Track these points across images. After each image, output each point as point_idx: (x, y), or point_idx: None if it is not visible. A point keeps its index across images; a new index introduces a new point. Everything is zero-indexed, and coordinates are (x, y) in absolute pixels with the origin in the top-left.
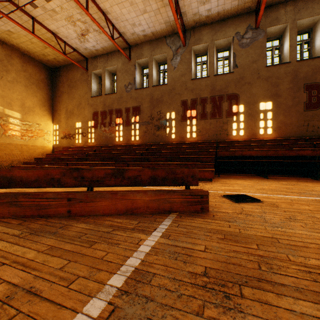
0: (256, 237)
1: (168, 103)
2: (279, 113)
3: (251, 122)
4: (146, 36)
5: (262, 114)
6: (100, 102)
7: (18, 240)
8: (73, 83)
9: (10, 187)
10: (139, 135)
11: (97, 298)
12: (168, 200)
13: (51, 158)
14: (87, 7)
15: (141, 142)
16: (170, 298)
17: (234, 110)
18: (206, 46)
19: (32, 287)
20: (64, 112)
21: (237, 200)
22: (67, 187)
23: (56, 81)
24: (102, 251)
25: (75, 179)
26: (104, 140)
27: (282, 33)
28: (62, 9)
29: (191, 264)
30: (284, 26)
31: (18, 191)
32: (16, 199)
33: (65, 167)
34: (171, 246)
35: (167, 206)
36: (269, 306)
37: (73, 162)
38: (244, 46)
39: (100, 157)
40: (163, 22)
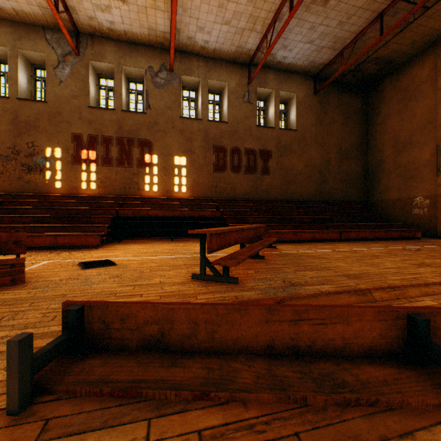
0: (46, 297)
1: (50, 132)
2: (193, 171)
3: (166, 177)
4: (2, 10)
5: (177, 169)
6: None
7: None
8: None
9: None
10: None
11: None
12: None
13: None
14: None
15: None
16: None
17: (147, 160)
18: (112, 68)
19: None
20: None
21: (86, 266)
22: None
23: None
24: None
25: None
26: None
27: (198, 87)
28: None
29: None
30: (198, 80)
31: None
32: None
33: None
34: None
35: None
36: None
37: None
38: (159, 87)
39: None
40: (35, 3)
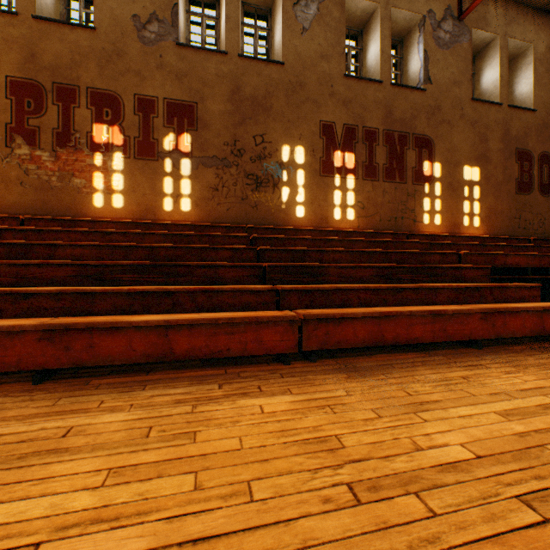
0: None
1: (287, 118)
2: (489, 191)
3: (452, 200)
4: None
5: (467, 188)
6: (5, 40)
7: None
8: None
9: None
10: (192, 197)
11: None
12: None
13: None
14: None
15: (199, 218)
16: None
17: (426, 170)
18: (369, 12)
19: None
20: None
21: None
22: None
23: None
24: None
25: None
26: (31, 196)
27: (477, 53)
28: None
29: None
30: (490, 38)
31: None
32: None
33: None
34: None
35: None
36: None
37: None
38: (442, 46)
39: (80, 261)
40: None
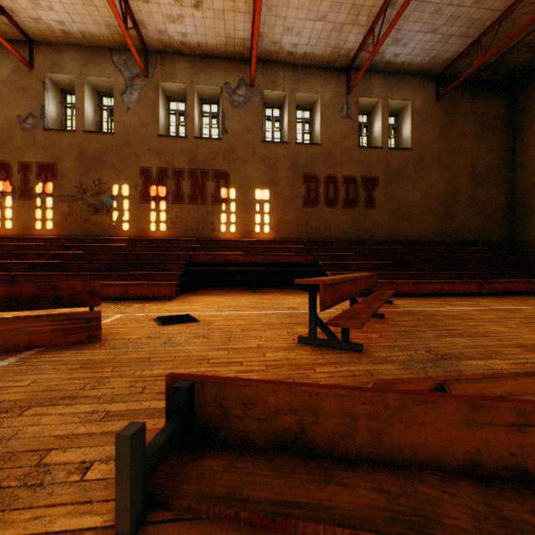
0: (128, 360)
1: (117, 167)
2: (278, 206)
3: (246, 214)
4: (68, 35)
5: (259, 205)
6: None
7: None
8: None
9: None
10: (54, 220)
11: None
12: (25, 331)
13: None
14: None
15: (58, 233)
16: None
17: (223, 194)
18: (183, 89)
19: None
20: None
21: (165, 322)
22: None
23: None
24: None
25: None
26: None
27: (283, 103)
28: None
29: None
30: (283, 94)
31: None
32: None
33: None
34: None
35: (24, 339)
36: (43, 416)
37: None
38: (237, 106)
39: None
40: (102, 22)
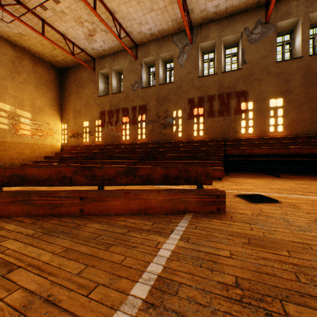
0: (284, 242)
1: (175, 101)
2: (291, 110)
3: (261, 119)
4: (152, 35)
5: (272, 111)
6: (107, 101)
7: (32, 241)
8: (81, 83)
9: (23, 185)
10: (145, 134)
11: (121, 312)
12: (182, 200)
13: (60, 157)
14: (95, 7)
15: (147, 140)
16: (203, 315)
17: (242, 107)
18: (213, 43)
19: (50, 295)
20: (72, 111)
21: (253, 200)
22: (79, 185)
23: (64, 82)
24: (120, 255)
25: (86, 177)
26: (111, 138)
27: (294, 27)
28: (70, 10)
29: (219, 272)
30: (295, 19)
31: (29, 189)
32: (29, 197)
33: (73, 165)
34: (193, 250)
35: (182, 206)
36: None
37: (81, 161)
38: (253, 42)
39: (108, 155)
40: (170, 20)
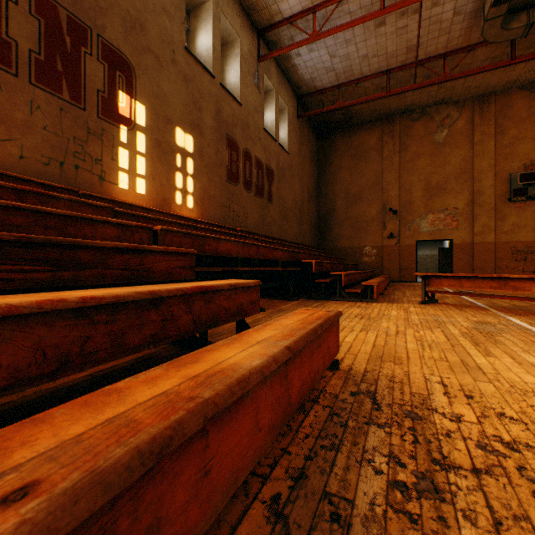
0: None
1: None
2: (203, 169)
3: (162, 166)
4: None
5: (181, 156)
6: None
7: None
8: None
9: None
10: None
11: None
12: None
13: None
14: None
15: None
16: None
17: (123, 106)
18: None
19: None
20: None
21: None
22: None
23: None
24: None
25: None
26: None
27: (193, 9)
28: None
29: None
30: None
31: None
32: None
33: None
34: None
35: None
36: None
37: None
38: None
39: None
40: None
